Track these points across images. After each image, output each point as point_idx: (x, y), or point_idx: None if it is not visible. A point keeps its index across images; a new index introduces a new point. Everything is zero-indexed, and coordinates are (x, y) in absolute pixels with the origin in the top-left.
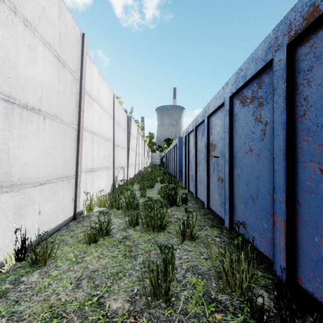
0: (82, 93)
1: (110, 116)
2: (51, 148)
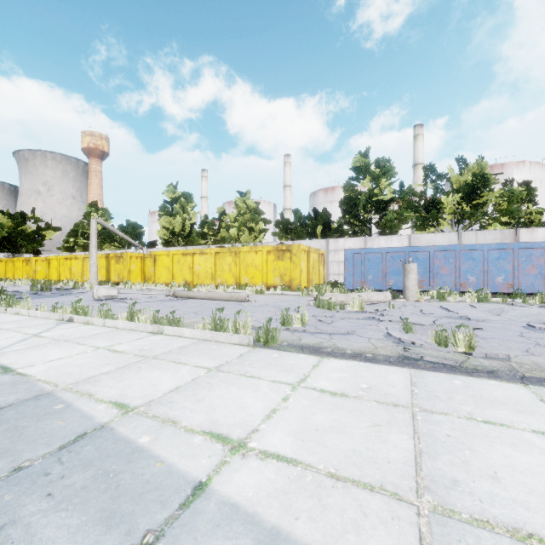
0: None
1: None
2: None
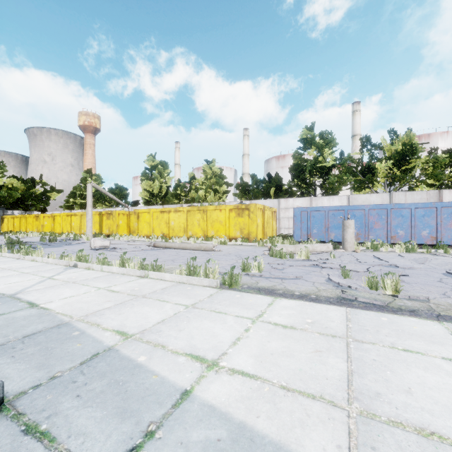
0: None
1: None
2: None
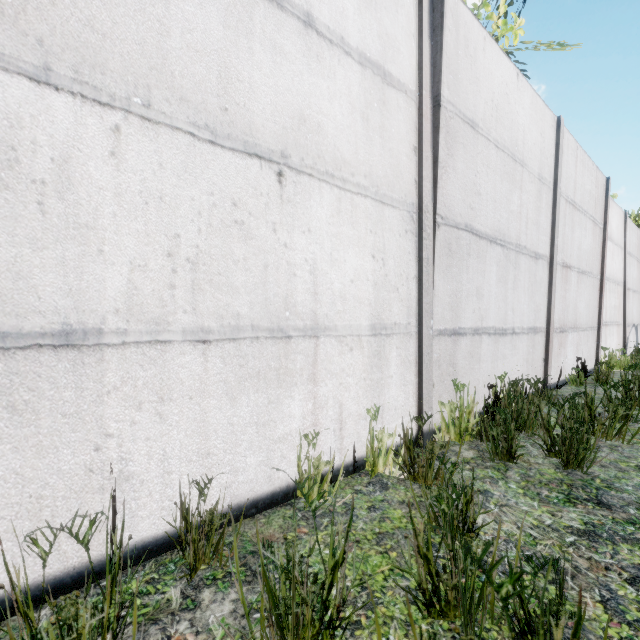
0: (605, 241)
1: (620, 247)
2: (588, 300)
